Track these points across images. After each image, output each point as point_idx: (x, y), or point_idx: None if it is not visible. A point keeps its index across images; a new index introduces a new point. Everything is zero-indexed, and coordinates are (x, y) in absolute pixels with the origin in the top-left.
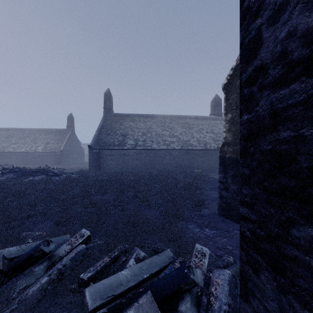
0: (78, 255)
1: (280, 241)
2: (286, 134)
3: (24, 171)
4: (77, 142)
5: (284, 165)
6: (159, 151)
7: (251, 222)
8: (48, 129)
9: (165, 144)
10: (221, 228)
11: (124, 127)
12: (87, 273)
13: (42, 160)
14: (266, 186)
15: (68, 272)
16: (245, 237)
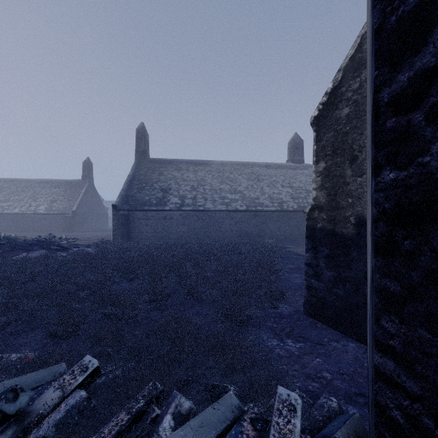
0: (71, 413)
1: None
2: None
3: (13, 244)
4: (97, 199)
5: None
6: (215, 213)
7: (405, 395)
8: (54, 181)
9: (224, 203)
10: (311, 338)
11: (166, 178)
12: None
13: (45, 226)
14: None
15: None
16: (390, 419)
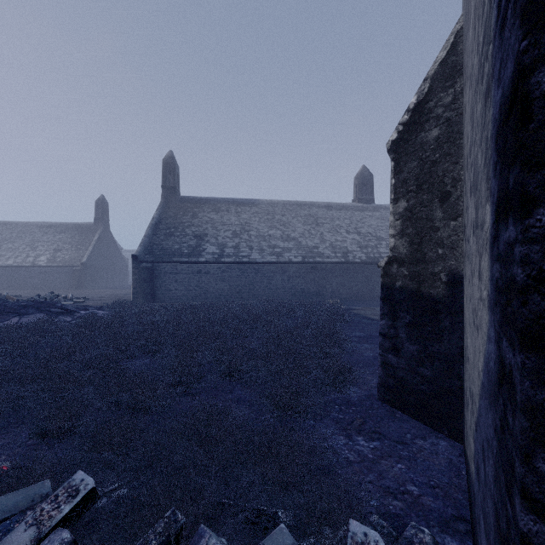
0: None
1: None
2: None
3: (1, 306)
4: (113, 247)
5: None
6: (263, 265)
7: None
8: (59, 224)
9: (274, 253)
10: (389, 433)
11: (201, 221)
12: None
13: (47, 281)
14: None
15: None
16: None
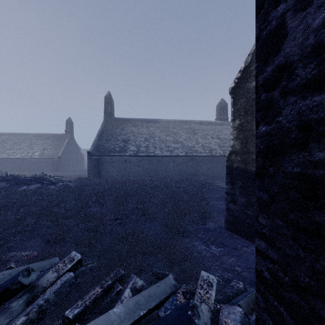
0: (64, 285)
1: (314, 297)
2: (323, 155)
3: (17, 180)
4: (76, 147)
5: (320, 196)
6: (162, 157)
7: (270, 261)
8: (45, 134)
9: (169, 150)
10: (229, 244)
11: (126, 132)
12: (73, 309)
13: (39, 167)
14: (293, 219)
15: (51, 308)
16: (263, 278)
